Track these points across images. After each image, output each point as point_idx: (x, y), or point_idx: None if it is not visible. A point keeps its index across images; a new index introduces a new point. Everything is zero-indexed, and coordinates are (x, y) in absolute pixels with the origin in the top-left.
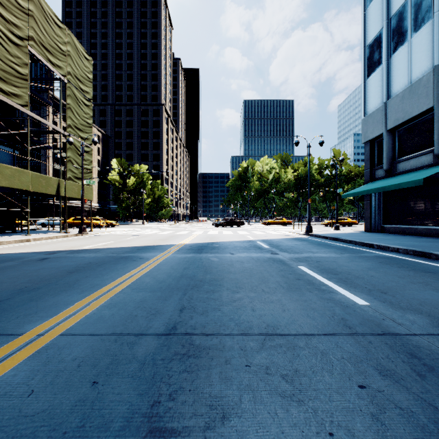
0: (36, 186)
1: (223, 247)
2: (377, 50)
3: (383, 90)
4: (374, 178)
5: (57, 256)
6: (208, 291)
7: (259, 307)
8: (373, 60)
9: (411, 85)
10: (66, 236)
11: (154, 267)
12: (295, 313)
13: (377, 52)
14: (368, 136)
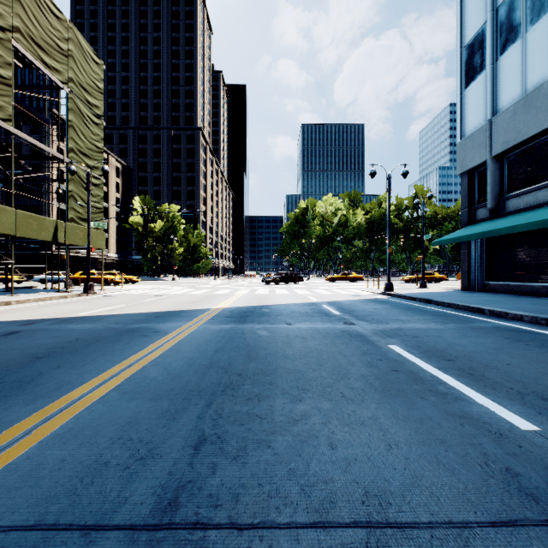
0: (23, 229)
1: (276, 314)
2: (479, 51)
3: (486, 103)
4: (475, 219)
5: (35, 328)
6: (250, 398)
7: (342, 438)
8: (473, 64)
9: (526, 95)
10: (65, 297)
11: (171, 348)
12: (411, 453)
13: (479, 54)
14: (466, 164)
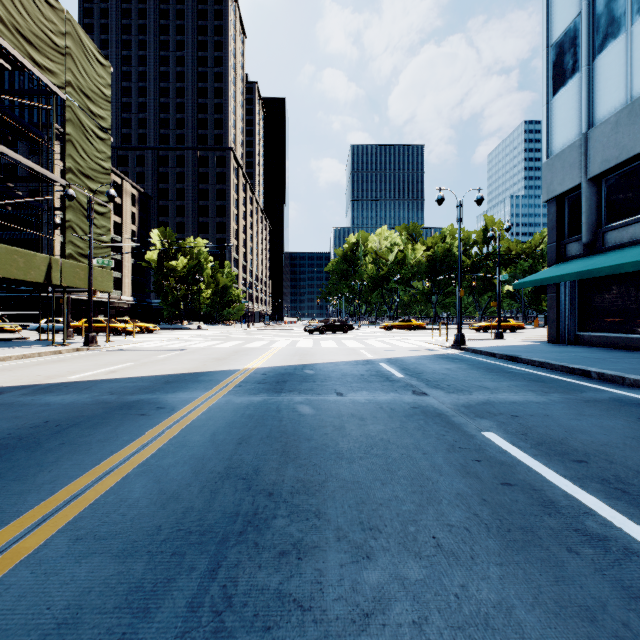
0: (6, 267)
1: (323, 378)
2: (570, 50)
3: (580, 114)
4: (565, 256)
5: None
6: (283, 552)
7: None
8: (563, 66)
9: (632, 102)
10: (59, 353)
11: (174, 438)
12: None
13: (570, 53)
14: (554, 189)
